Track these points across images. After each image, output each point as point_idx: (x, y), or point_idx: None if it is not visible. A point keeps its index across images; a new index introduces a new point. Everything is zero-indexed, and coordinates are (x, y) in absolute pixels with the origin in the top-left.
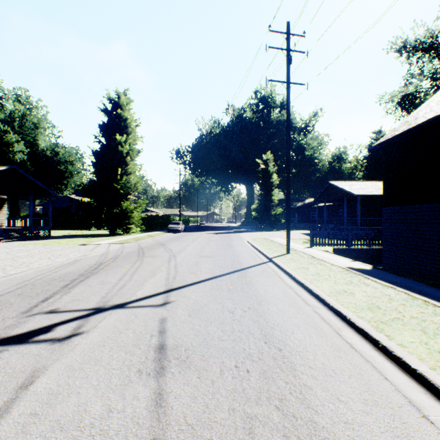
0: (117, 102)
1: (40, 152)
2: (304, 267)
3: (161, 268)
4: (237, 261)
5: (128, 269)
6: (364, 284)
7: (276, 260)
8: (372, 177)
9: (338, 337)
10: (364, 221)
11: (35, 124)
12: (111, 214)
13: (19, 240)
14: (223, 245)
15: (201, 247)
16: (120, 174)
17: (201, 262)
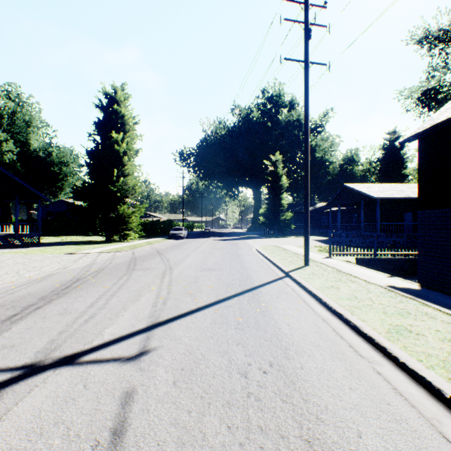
0: (114, 97)
1: (32, 152)
2: (334, 286)
3: (151, 287)
4: (246, 276)
5: (109, 288)
6: (429, 317)
7: (295, 276)
8: (386, 180)
9: (450, 448)
10: (384, 227)
11: (26, 122)
12: (107, 219)
13: (1, 248)
14: (229, 254)
15: (203, 256)
16: (117, 175)
17: (202, 278)
